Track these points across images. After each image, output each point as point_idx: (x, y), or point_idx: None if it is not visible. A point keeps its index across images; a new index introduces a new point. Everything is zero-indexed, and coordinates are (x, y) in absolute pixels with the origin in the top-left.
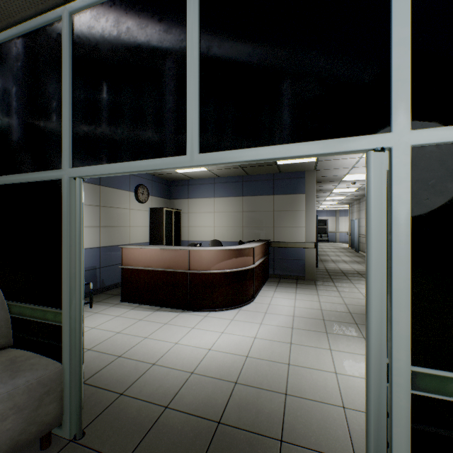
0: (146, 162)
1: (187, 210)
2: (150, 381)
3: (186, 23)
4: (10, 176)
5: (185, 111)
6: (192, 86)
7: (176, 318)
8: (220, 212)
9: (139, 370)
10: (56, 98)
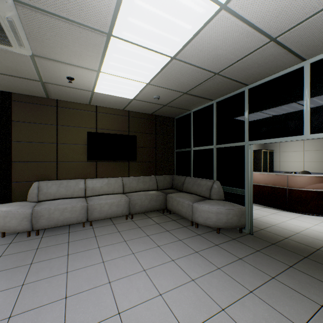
0: (283, 138)
1: (278, 150)
2: (274, 229)
3: (303, 86)
4: (222, 145)
5: (302, 119)
6: (306, 110)
7: (279, 213)
8: (309, 151)
9: (266, 225)
10: (241, 117)
